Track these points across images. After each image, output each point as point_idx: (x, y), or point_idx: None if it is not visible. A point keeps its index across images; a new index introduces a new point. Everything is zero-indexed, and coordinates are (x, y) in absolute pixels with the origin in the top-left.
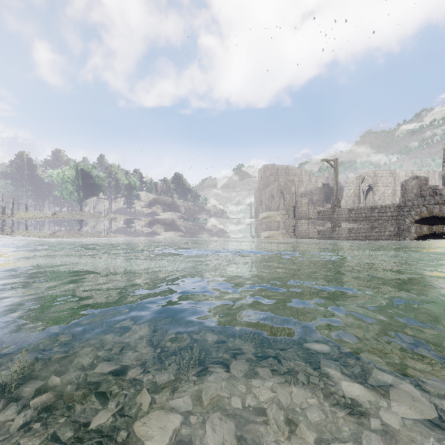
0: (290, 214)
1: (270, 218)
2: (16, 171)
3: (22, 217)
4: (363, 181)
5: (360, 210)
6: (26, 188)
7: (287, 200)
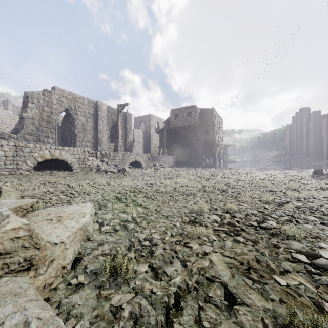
0: None
1: None
2: None
3: None
4: None
5: None
6: None
7: None
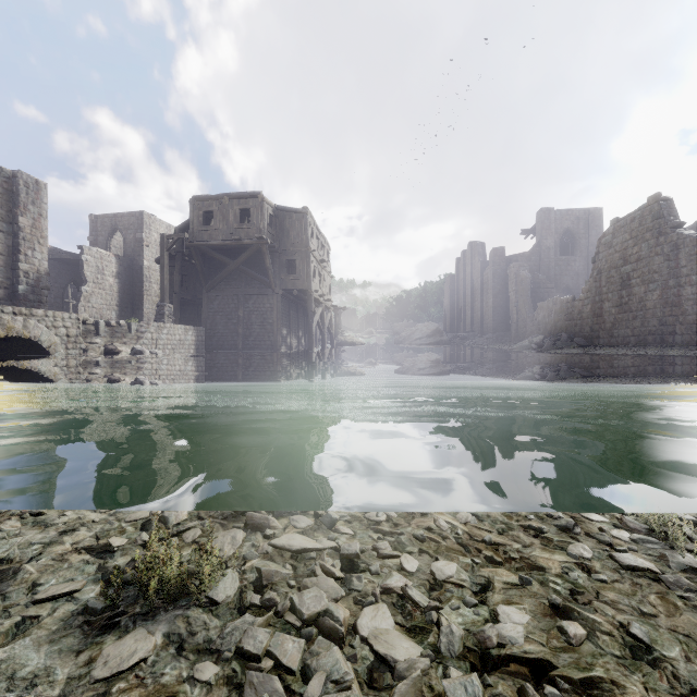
0: None
1: None
2: None
3: None
4: None
5: None
6: None
7: None
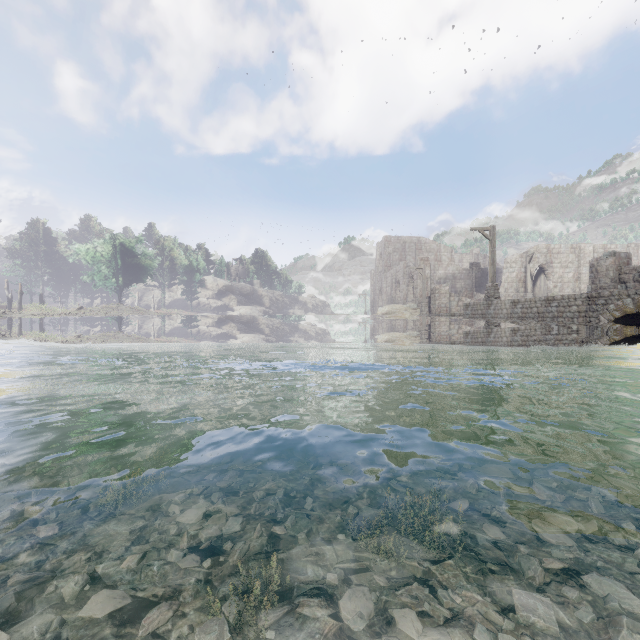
0: (424, 308)
1: (394, 315)
2: (28, 247)
3: (33, 313)
4: (532, 260)
5: (529, 302)
6: (42, 271)
7: (419, 288)
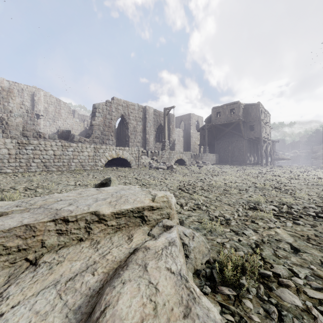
0: None
1: None
2: None
3: None
4: None
5: (45, 145)
6: None
7: None
